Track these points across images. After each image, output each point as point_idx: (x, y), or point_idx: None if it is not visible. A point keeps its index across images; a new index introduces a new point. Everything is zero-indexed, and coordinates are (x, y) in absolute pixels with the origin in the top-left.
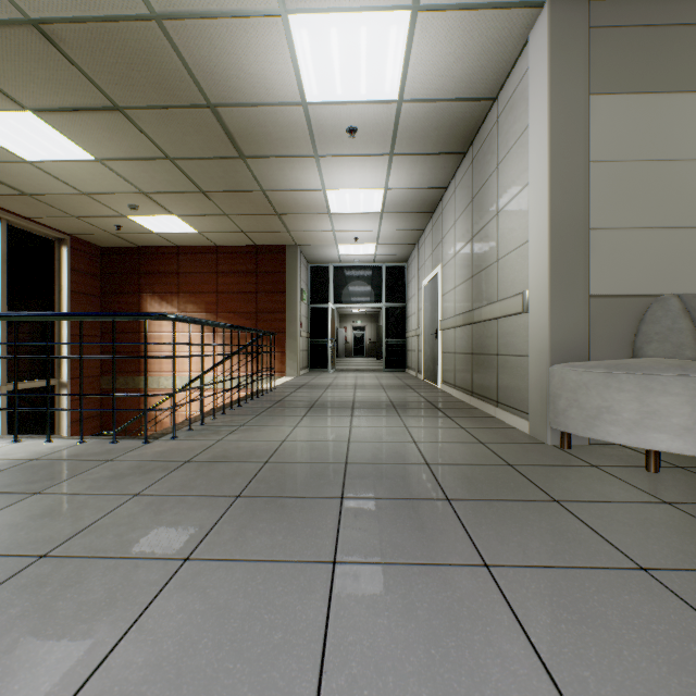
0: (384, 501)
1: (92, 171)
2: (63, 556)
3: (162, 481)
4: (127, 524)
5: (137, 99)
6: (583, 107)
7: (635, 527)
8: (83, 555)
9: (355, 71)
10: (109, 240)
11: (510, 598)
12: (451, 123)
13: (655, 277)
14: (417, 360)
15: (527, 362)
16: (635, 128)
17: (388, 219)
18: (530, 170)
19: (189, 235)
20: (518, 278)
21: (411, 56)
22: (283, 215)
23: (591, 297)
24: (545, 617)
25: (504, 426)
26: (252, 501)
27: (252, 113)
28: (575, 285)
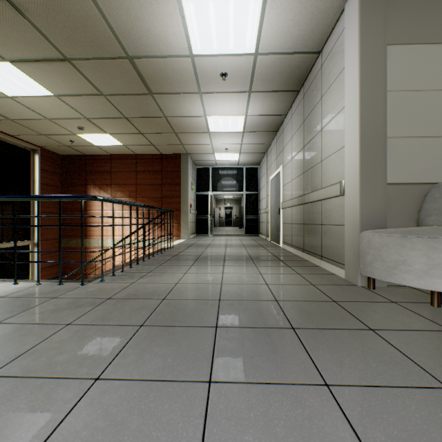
0: (247, 330)
1: (52, 103)
2: (4, 376)
3: (89, 313)
4: (57, 348)
5: (79, 53)
6: (383, 53)
7: (434, 351)
8: (19, 375)
9: (225, 32)
10: (66, 150)
11: (349, 416)
12: (290, 69)
13: (432, 171)
14: (266, 228)
15: (343, 229)
16: (419, 68)
17: (247, 136)
18: (345, 98)
19: (118, 147)
20: (336, 172)
21: (264, 21)
22: (178, 134)
23: (388, 184)
24: (380, 434)
25: (326, 273)
26: (151, 330)
27: (157, 63)
28: (378, 176)
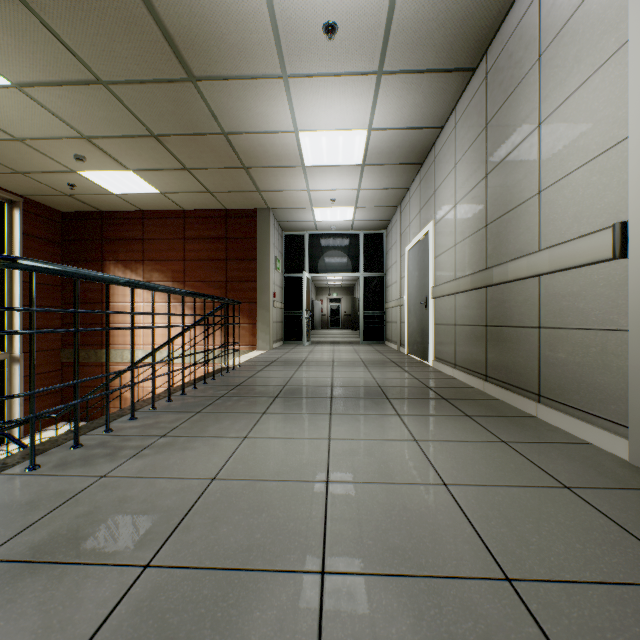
0: None
1: (15, 104)
2: None
3: None
4: None
5: None
6: None
7: None
8: None
9: None
10: (67, 204)
11: None
12: (465, 12)
13: None
14: (399, 332)
15: (620, 340)
16: None
17: (370, 173)
18: (631, 16)
19: (152, 196)
20: (591, 208)
21: None
22: (251, 169)
23: None
24: None
25: (567, 439)
26: None
27: None
28: None
